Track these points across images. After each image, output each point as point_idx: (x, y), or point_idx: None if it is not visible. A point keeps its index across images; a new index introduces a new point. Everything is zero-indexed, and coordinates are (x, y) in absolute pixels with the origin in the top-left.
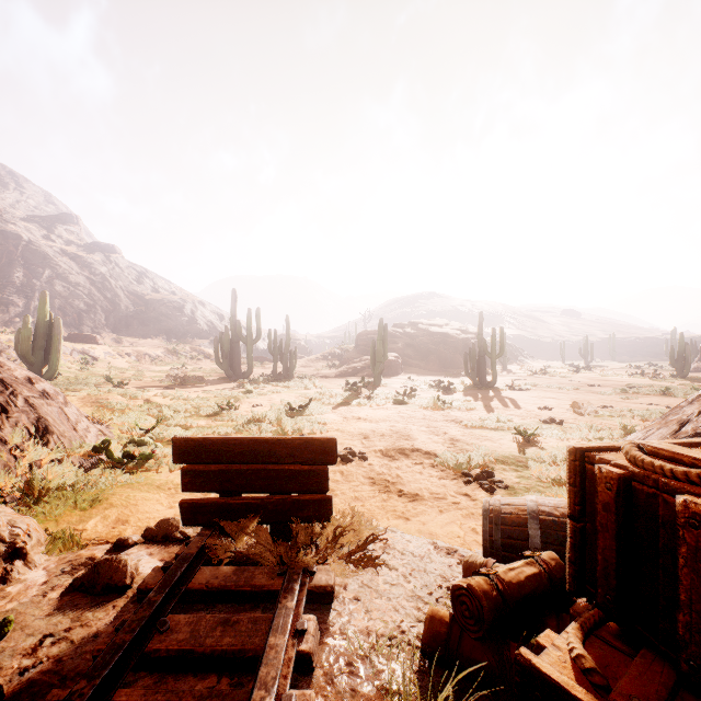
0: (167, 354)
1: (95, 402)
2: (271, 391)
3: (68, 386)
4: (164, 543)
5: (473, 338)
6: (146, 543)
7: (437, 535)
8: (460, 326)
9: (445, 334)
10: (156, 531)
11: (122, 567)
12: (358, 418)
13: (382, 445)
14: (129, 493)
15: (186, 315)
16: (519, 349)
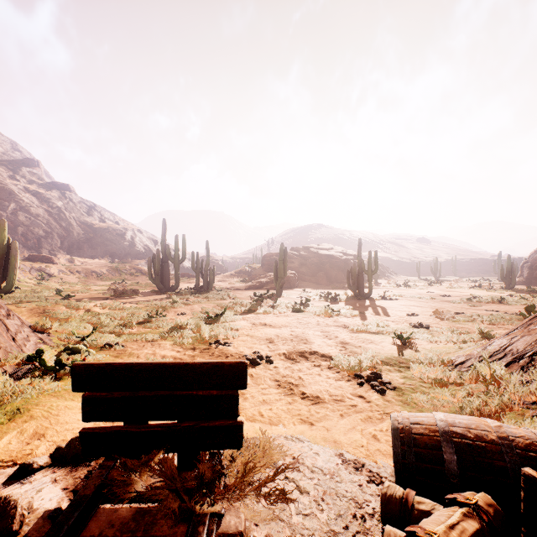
0: (110, 271)
1: (42, 312)
2: (193, 302)
3: (22, 298)
4: (73, 465)
5: (352, 259)
6: (53, 465)
7: (342, 443)
8: (342, 250)
9: (331, 256)
10: (65, 451)
11: (9, 510)
12: (264, 325)
13: (285, 348)
14: (53, 402)
15: (127, 241)
16: (386, 268)
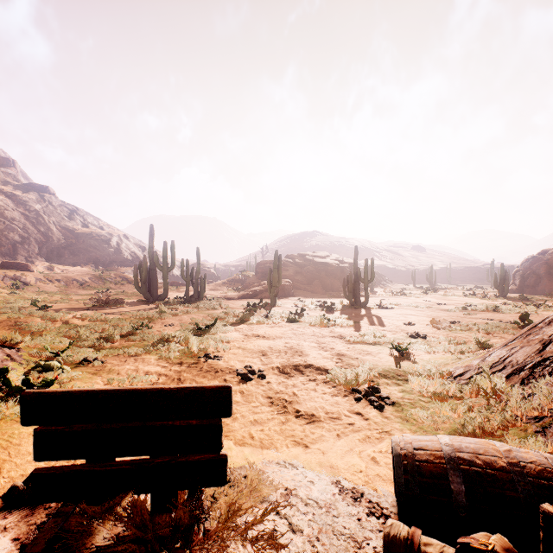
0: (93, 280)
1: (13, 325)
2: (182, 312)
3: None
4: (29, 507)
5: (348, 267)
6: (5, 509)
7: (338, 468)
8: (338, 258)
9: (326, 264)
10: (21, 491)
11: None
12: (257, 336)
13: (279, 362)
14: (15, 430)
15: (112, 247)
16: (382, 276)
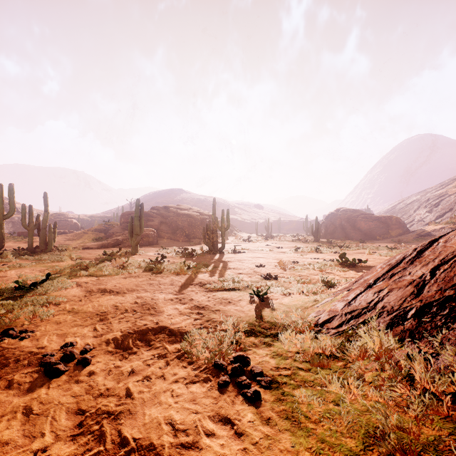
0: None
1: None
2: (12, 266)
3: None
4: None
5: (207, 218)
6: None
7: None
8: (199, 210)
9: (189, 215)
10: None
11: None
12: (104, 291)
13: (121, 328)
14: None
15: None
16: (234, 226)
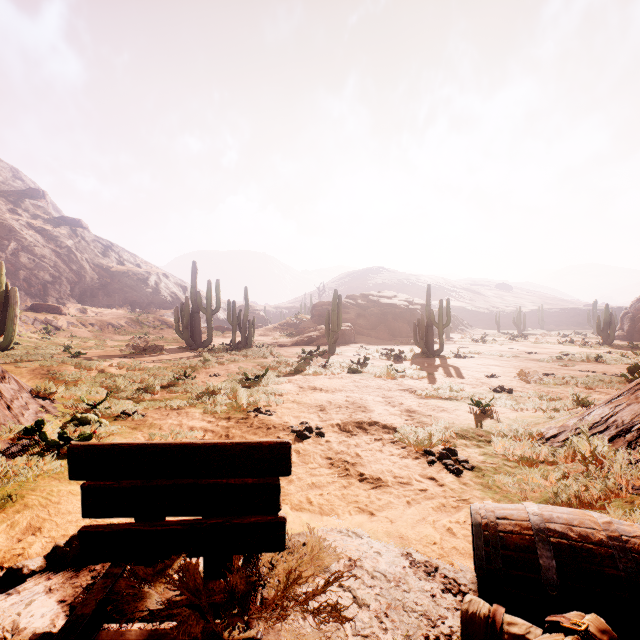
0: (130, 324)
1: (46, 374)
2: (229, 360)
3: (23, 356)
4: (73, 569)
5: (420, 309)
6: (49, 570)
7: (409, 539)
8: (407, 298)
9: (394, 305)
10: (64, 551)
11: None
12: (314, 389)
13: (339, 418)
14: (54, 487)
15: (150, 287)
16: (460, 319)
